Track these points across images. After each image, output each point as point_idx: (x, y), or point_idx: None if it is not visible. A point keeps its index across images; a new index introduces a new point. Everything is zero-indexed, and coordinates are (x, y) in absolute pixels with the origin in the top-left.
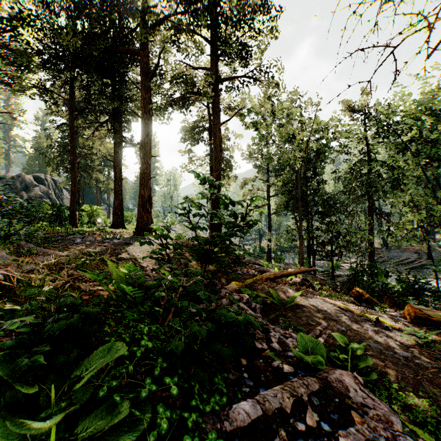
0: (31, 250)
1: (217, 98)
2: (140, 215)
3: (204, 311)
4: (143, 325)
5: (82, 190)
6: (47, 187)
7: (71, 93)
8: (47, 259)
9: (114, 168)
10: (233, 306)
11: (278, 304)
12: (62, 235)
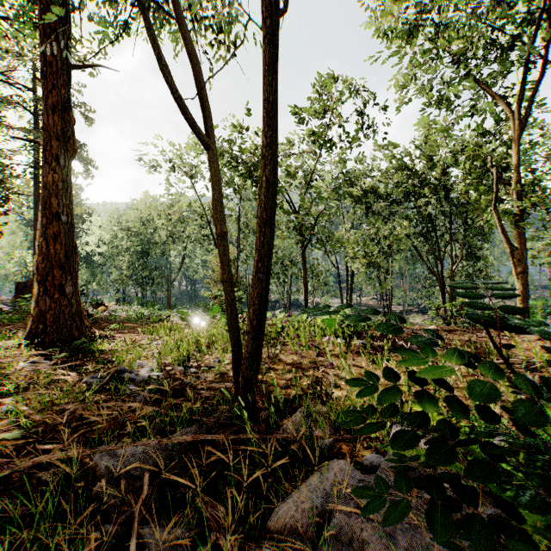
0: None
1: None
2: None
3: None
4: None
5: None
6: None
7: None
8: None
9: None
10: None
11: None
12: None
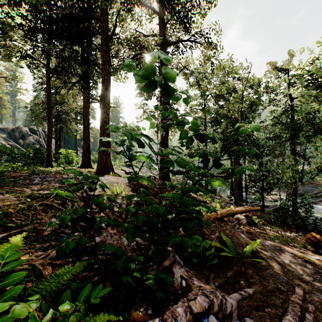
0: None
1: None
2: (100, 157)
3: None
4: None
5: (63, 138)
6: (38, 136)
7: (47, 58)
8: None
9: (83, 119)
10: None
11: (235, 256)
12: (28, 174)
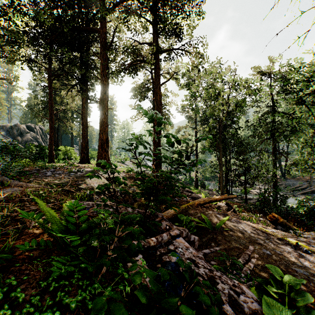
0: (3, 182)
1: (158, 65)
2: (100, 153)
3: (135, 314)
4: (50, 313)
5: (60, 135)
6: (36, 133)
7: (49, 63)
8: (14, 190)
9: (81, 119)
10: (173, 242)
11: (209, 228)
12: (38, 169)
